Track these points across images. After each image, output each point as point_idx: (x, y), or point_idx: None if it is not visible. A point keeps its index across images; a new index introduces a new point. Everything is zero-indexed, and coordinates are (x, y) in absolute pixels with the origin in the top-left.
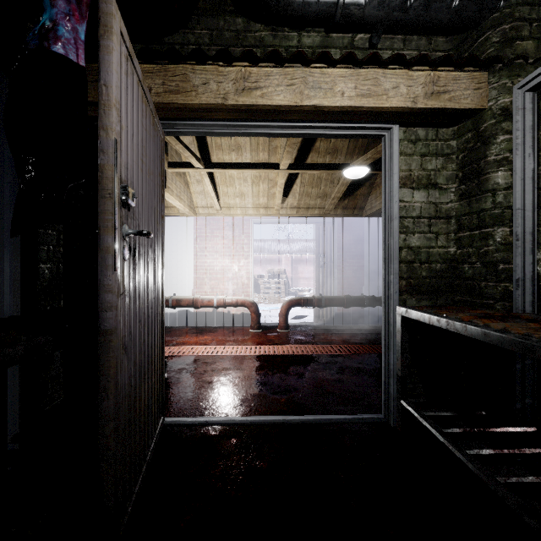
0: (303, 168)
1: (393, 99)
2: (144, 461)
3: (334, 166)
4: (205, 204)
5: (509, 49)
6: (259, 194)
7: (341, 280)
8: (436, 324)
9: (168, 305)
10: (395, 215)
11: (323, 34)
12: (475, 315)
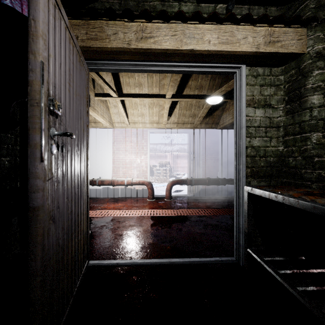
0: (181, 97)
1: (243, 45)
2: (71, 296)
3: (200, 96)
4: (119, 120)
5: (321, 12)
6: (153, 115)
7: (204, 168)
8: (274, 198)
9: (96, 184)
10: (243, 125)
11: (195, 4)
12: (300, 192)
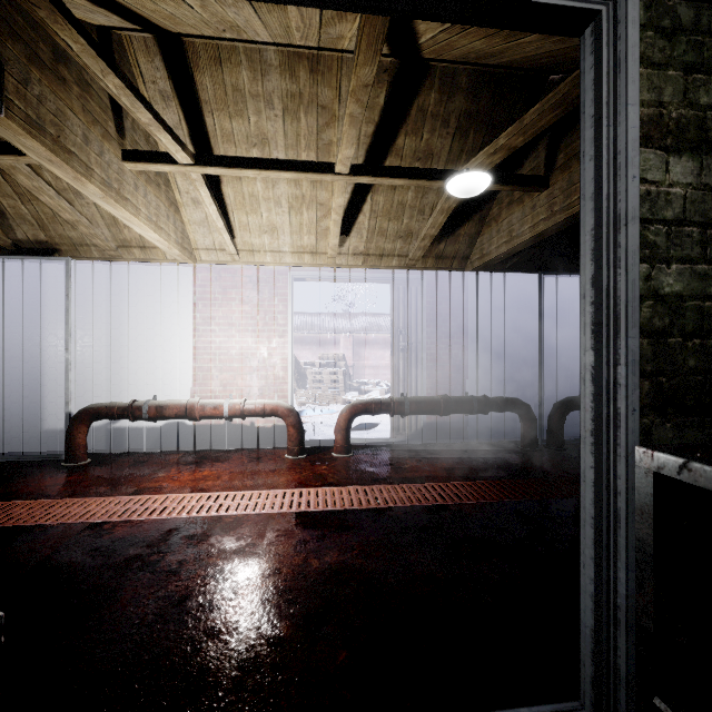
0: (378, 174)
1: None
2: None
3: (431, 174)
4: (211, 243)
5: None
6: (303, 230)
7: (433, 370)
8: None
9: (142, 416)
10: (631, 210)
11: None
12: None
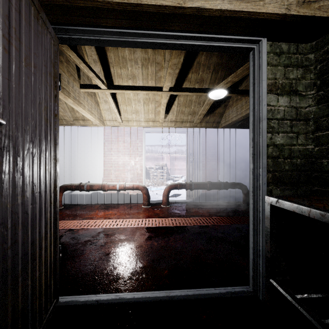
0: (180, 91)
1: (269, 5)
2: None
3: (202, 90)
4: (111, 118)
5: None
6: (149, 112)
7: (205, 171)
8: (320, 218)
9: (84, 189)
10: (263, 116)
11: None
12: None
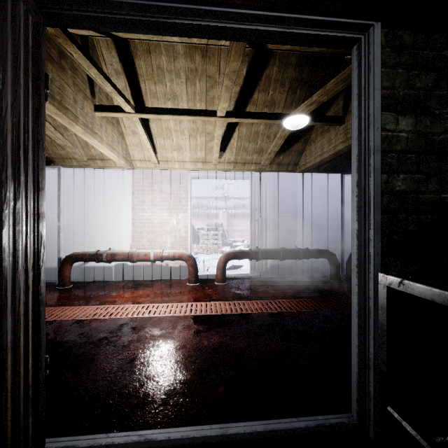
0: (242, 116)
1: None
2: None
3: (273, 116)
4: (143, 157)
5: None
6: (197, 148)
7: (276, 233)
8: None
9: (102, 259)
10: (376, 146)
11: None
12: None
